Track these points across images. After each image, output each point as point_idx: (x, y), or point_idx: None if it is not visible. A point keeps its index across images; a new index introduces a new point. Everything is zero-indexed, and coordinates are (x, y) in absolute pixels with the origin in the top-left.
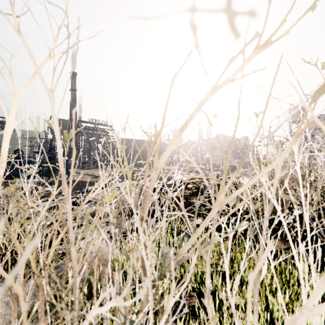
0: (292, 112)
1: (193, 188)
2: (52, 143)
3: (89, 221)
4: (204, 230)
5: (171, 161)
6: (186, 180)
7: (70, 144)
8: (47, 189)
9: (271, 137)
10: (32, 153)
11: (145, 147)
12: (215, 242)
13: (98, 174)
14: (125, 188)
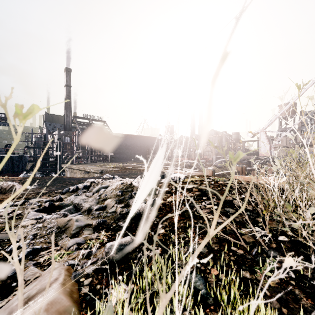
0: (284, 107)
1: (195, 189)
2: (45, 138)
3: (55, 240)
4: (226, 268)
5: (165, 156)
6: (184, 178)
7: (63, 140)
8: (28, 188)
9: (264, 133)
10: (24, 148)
11: (139, 142)
12: (261, 313)
13: (90, 169)
14: (112, 189)
